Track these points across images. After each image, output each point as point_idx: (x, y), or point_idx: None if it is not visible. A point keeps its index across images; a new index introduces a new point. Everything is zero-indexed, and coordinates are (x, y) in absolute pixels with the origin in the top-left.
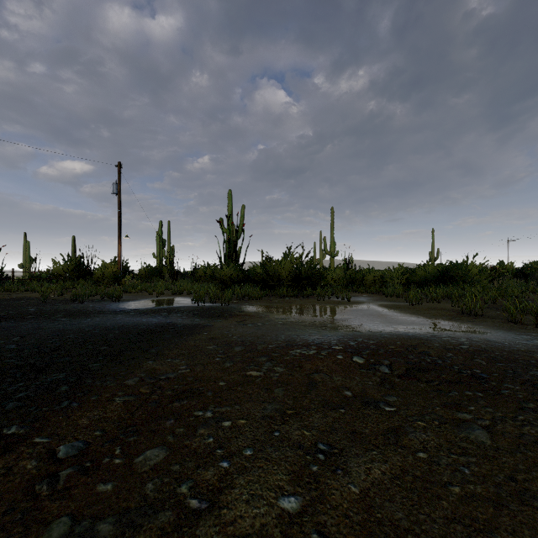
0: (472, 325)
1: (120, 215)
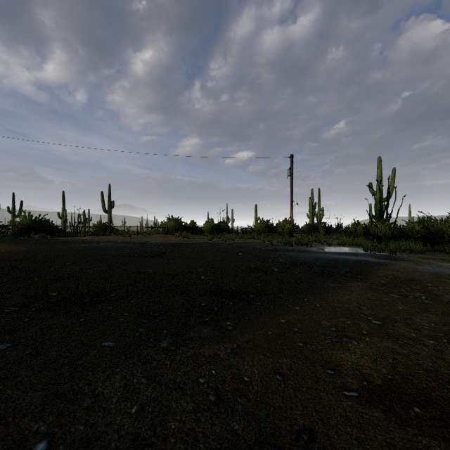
0: None
1: (292, 190)
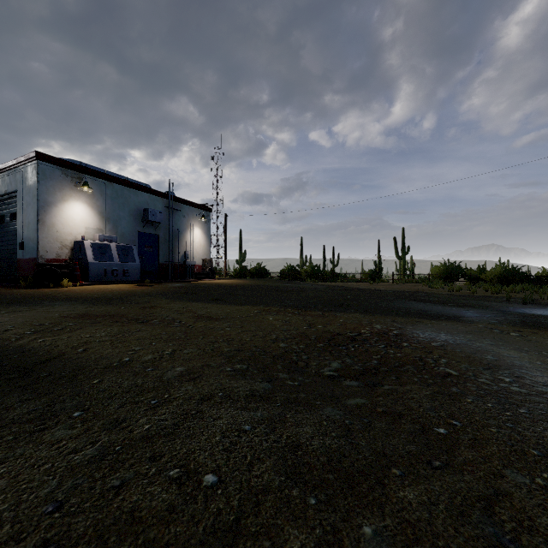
0: None
1: None
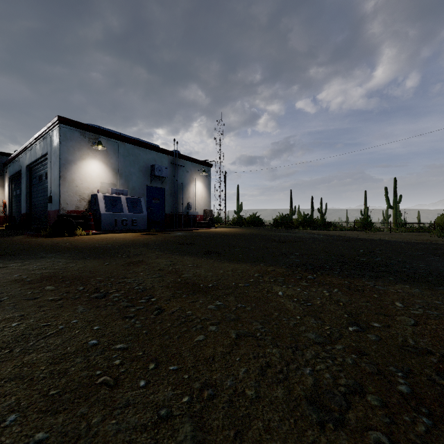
0: None
1: None
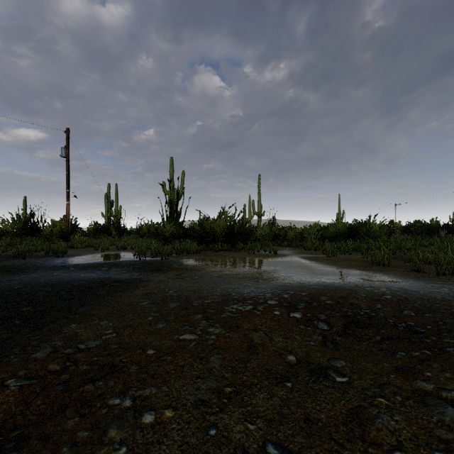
0: (384, 274)
1: (69, 177)
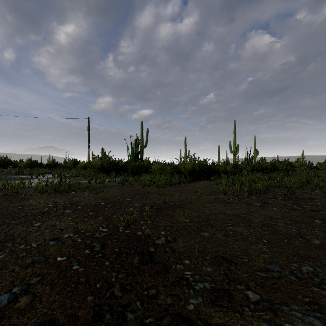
0: None
1: (89, 140)
